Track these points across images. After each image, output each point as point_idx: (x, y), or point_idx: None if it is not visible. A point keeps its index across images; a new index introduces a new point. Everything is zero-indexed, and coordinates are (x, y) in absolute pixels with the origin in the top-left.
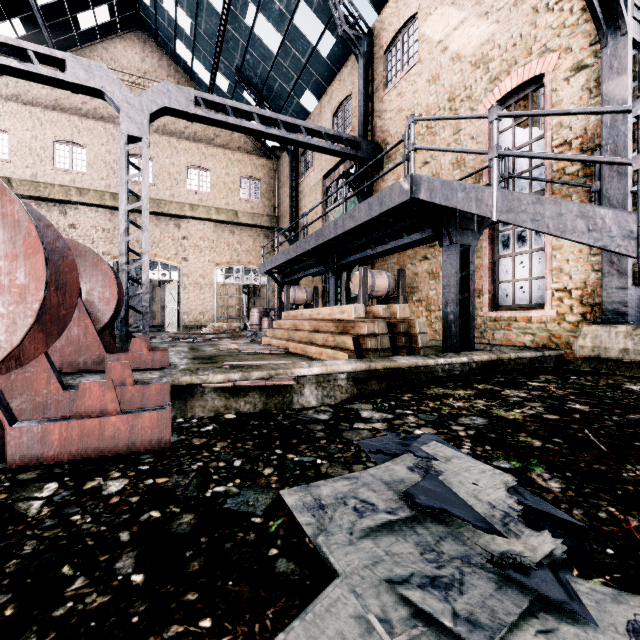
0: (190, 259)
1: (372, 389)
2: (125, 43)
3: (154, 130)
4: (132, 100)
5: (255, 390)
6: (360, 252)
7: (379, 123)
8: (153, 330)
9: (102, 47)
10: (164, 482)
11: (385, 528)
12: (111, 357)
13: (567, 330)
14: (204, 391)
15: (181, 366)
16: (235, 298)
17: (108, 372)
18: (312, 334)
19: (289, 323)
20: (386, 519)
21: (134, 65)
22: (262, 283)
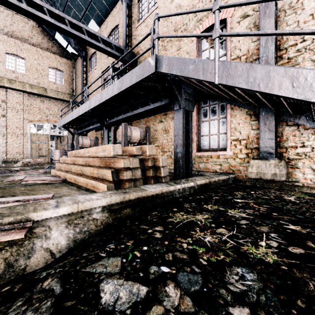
0: (8, 116)
1: (126, 216)
2: None
3: None
4: None
5: None
6: (123, 114)
7: (135, 42)
8: None
9: None
10: None
11: None
12: None
13: (238, 162)
14: None
15: None
16: (45, 143)
17: None
18: (83, 167)
19: (70, 159)
20: None
21: None
22: (64, 135)
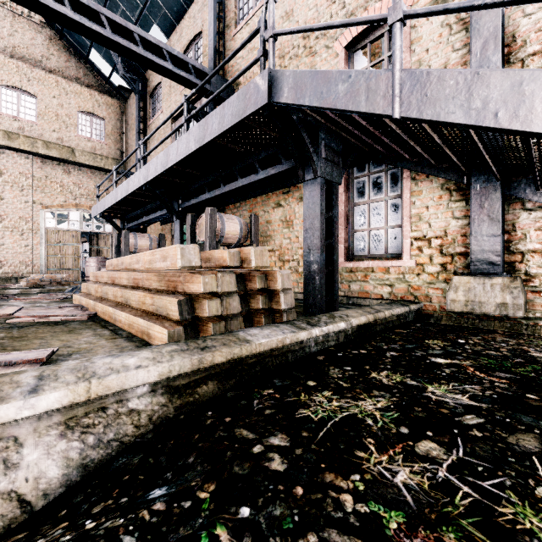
0: (5, 197)
1: (207, 399)
2: None
3: None
4: None
5: None
6: (208, 192)
7: (231, 62)
8: None
9: None
10: None
11: None
12: None
13: (426, 281)
14: None
15: None
16: (71, 246)
17: None
18: (126, 292)
19: (106, 275)
20: None
21: None
22: (107, 231)
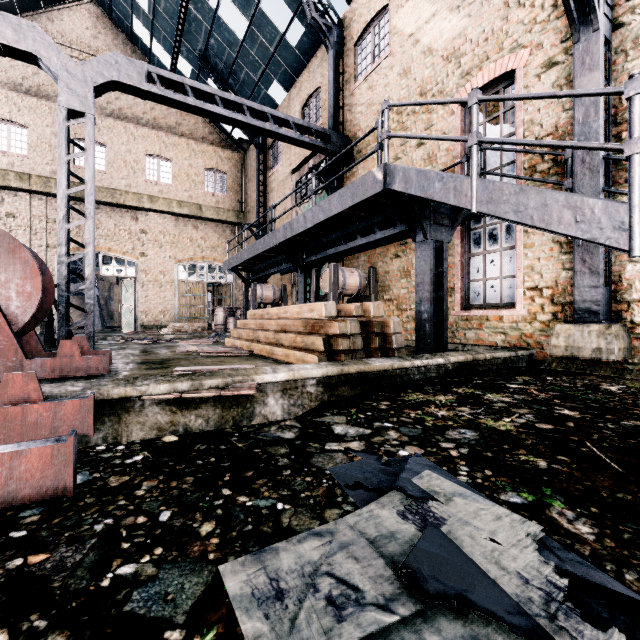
0: (149, 254)
1: (344, 395)
2: (74, 16)
3: (108, 114)
4: (73, 69)
5: (209, 401)
6: (330, 248)
7: (349, 117)
8: (107, 331)
9: (47, 18)
10: (40, 562)
11: (377, 638)
12: (32, 363)
13: (538, 329)
14: (144, 405)
15: (123, 373)
16: (199, 297)
17: (3, 386)
18: (279, 334)
19: (254, 323)
20: (379, 623)
21: (85, 41)
22: (228, 281)
